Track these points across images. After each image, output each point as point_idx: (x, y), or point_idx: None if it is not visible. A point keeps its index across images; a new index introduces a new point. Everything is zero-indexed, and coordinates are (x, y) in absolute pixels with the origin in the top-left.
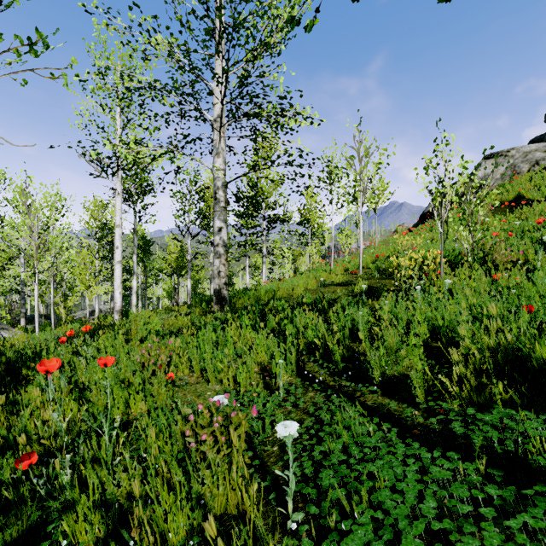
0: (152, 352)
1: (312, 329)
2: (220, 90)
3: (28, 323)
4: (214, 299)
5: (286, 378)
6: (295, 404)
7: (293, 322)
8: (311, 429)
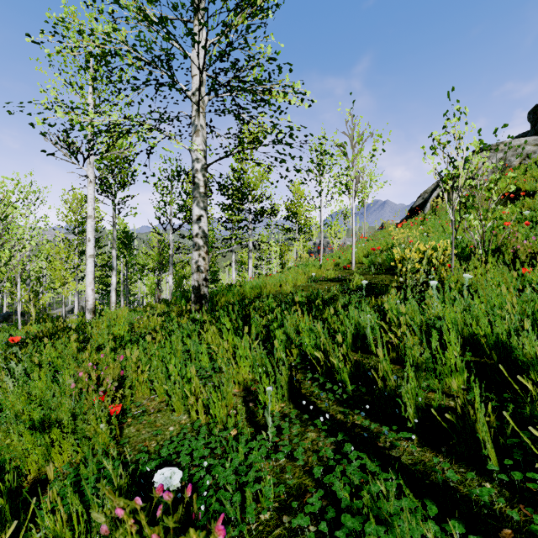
0: (92, 374)
1: (307, 335)
2: (197, 52)
3: (3, 321)
4: (192, 296)
5: (276, 405)
6: (290, 454)
7: (282, 324)
8: (319, 510)
